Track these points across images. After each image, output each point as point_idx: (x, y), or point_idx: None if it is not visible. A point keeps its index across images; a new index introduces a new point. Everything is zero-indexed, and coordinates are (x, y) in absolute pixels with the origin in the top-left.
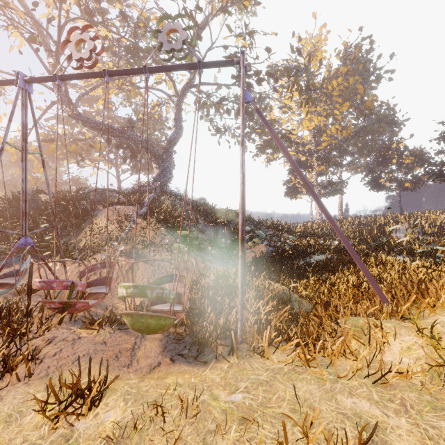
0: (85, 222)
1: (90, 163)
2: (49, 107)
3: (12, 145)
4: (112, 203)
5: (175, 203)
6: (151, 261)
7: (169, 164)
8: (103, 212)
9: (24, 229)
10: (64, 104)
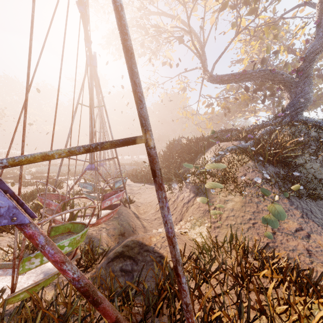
0: (197, 157)
1: (250, 114)
2: (202, 81)
3: (83, 104)
4: (223, 140)
5: (301, 132)
6: (211, 199)
7: (304, 86)
8: (210, 148)
9: (91, 159)
10: (204, 74)
